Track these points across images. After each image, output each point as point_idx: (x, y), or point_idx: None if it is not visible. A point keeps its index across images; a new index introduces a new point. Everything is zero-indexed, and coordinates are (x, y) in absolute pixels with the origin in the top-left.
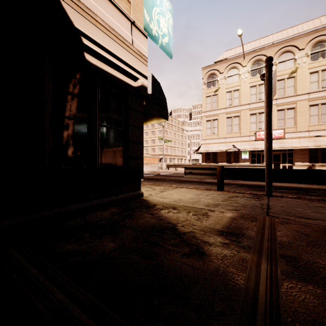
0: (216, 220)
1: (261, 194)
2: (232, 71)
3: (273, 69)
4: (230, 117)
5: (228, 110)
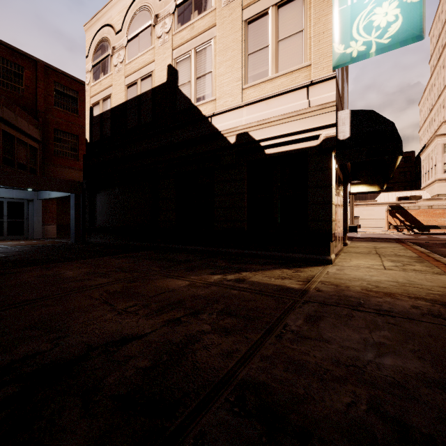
0: (269, 280)
1: None
2: None
3: None
4: None
5: None
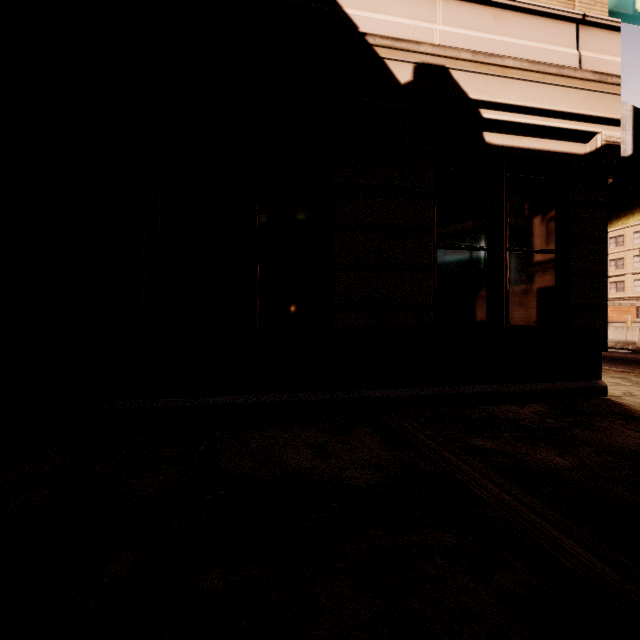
0: None
1: None
2: None
3: None
4: None
5: None
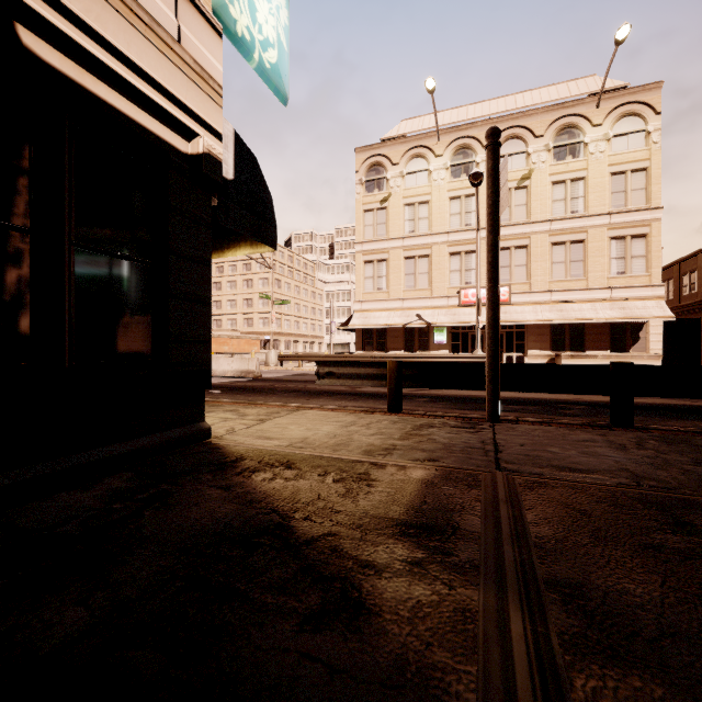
0: (391, 493)
1: (478, 418)
2: (415, 162)
3: None
4: (412, 257)
5: (409, 243)
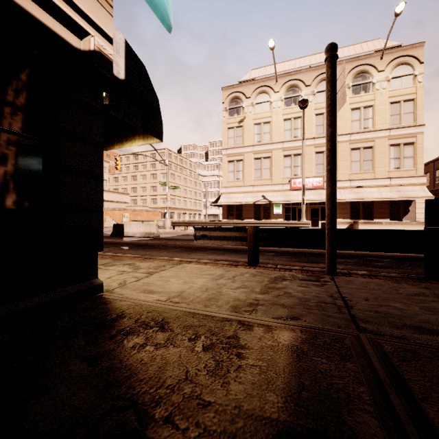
0: (263, 368)
1: (318, 271)
2: (261, 96)
3: (310, 100)
4: (259, 158)
5: (257, 149)
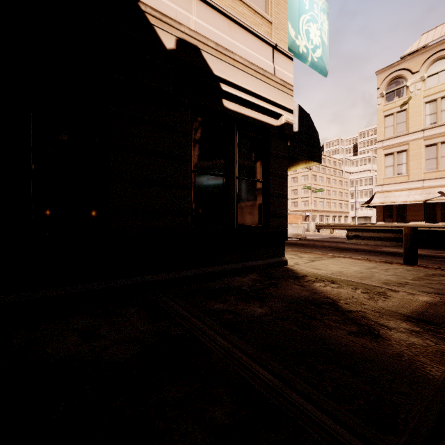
0: (401, 303)
1: None
2: (437, 64)
3: None
4: (433, 144)
5: (430, 133)
